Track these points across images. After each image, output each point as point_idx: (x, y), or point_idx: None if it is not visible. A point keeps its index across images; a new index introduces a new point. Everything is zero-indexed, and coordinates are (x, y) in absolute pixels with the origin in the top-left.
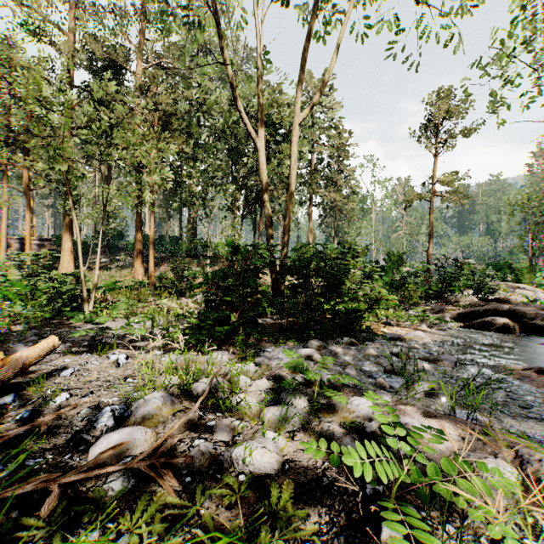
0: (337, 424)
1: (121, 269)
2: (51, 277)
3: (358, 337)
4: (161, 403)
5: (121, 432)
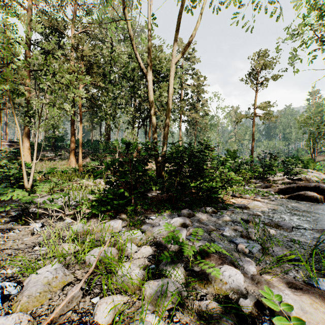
0: (212, 297)
1: (62, 160)
2: (1, 165)
3: (216, 207)
4: (52, 277)
5: None
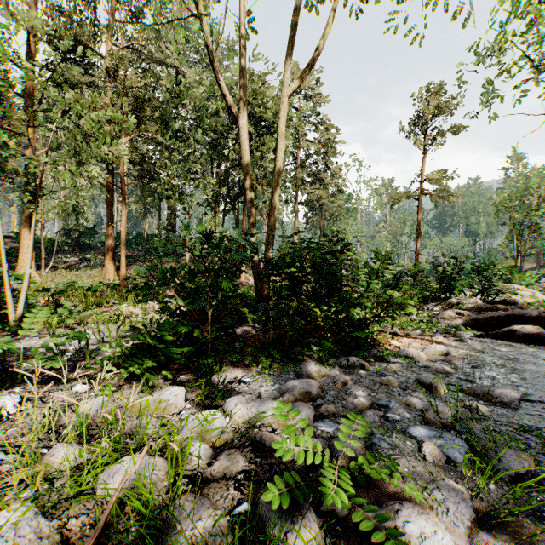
0: None
1: (91, 269)
2: None
3: (366, 356)
4: None
5: None
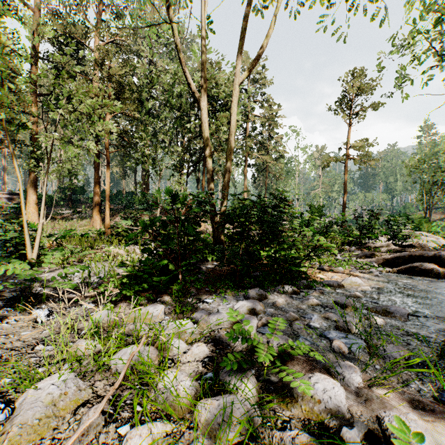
0: (299, 424)
1: (82, 220)
2: None
3: (297, 285)
4: (59, 393)
5: None
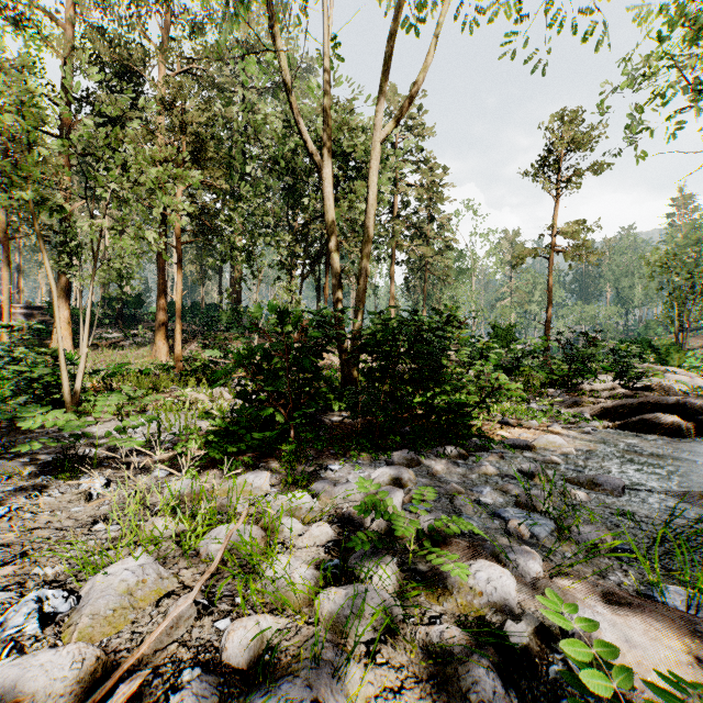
0: (452, 620)
1: (139, 348)
2: (16, 357)
3: (466, 445)
4: (135, 580)
5: (28, 663)
